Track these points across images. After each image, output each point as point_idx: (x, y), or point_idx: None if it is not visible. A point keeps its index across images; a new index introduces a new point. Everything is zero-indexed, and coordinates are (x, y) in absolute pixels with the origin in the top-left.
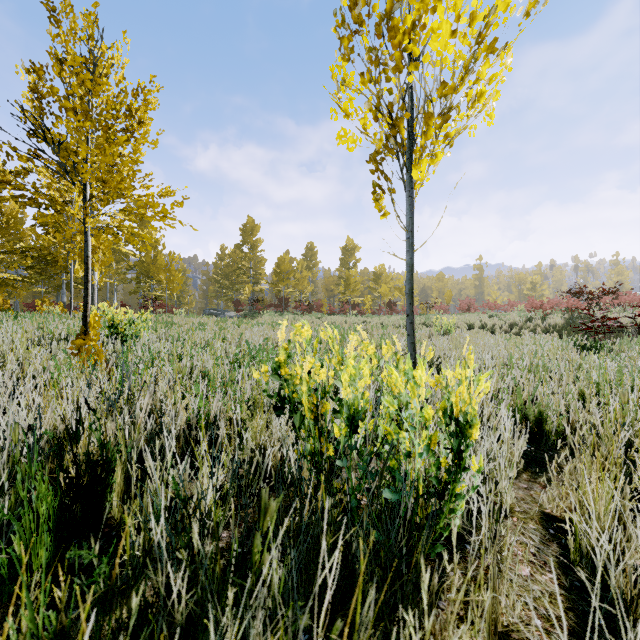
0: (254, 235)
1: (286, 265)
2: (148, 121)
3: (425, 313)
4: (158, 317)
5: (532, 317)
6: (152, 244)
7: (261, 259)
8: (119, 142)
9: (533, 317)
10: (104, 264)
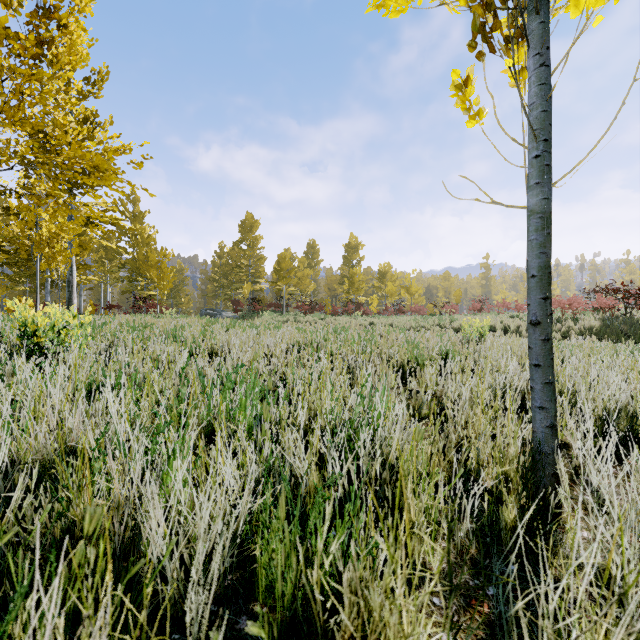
0: (253, 232)
1: (287, 263)
2: (74, 26)
3: (433, 313)
4: (109, 320)
5: (561, 318)
6: (145, 240)
7: (261, 257)
8: (100, 123)
9: (561, 318)
10: (67, 255)
